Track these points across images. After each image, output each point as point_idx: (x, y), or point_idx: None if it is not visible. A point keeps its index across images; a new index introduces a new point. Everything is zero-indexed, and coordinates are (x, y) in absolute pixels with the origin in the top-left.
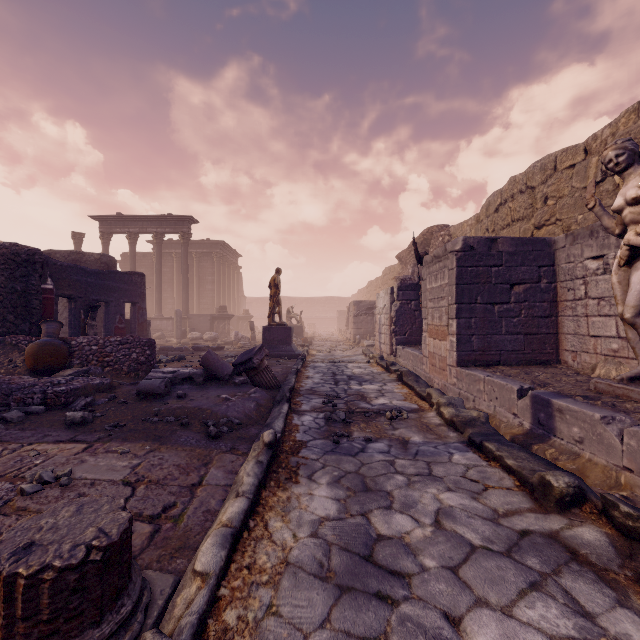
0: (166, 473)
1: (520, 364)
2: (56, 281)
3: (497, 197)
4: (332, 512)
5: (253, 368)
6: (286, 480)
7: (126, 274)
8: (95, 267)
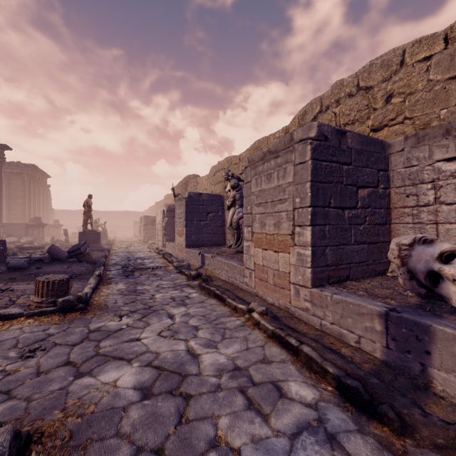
0: None
1: (211, 246)
2: None
3: (214, 169)
4: (124, 288)
5: (80, 253)
6: (107, 284)
7: None
8: None
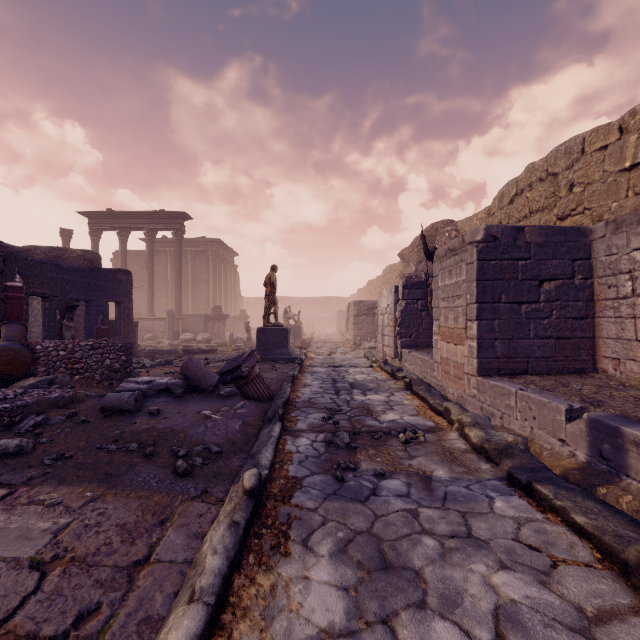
0: (101, 541)
1: (551, 373)
2: (26, 278)
3: (512, 187)
4: (338, 617)
5: (242, 377)
6: (271, 550)
7: (110, 271)
8: (78, 264)
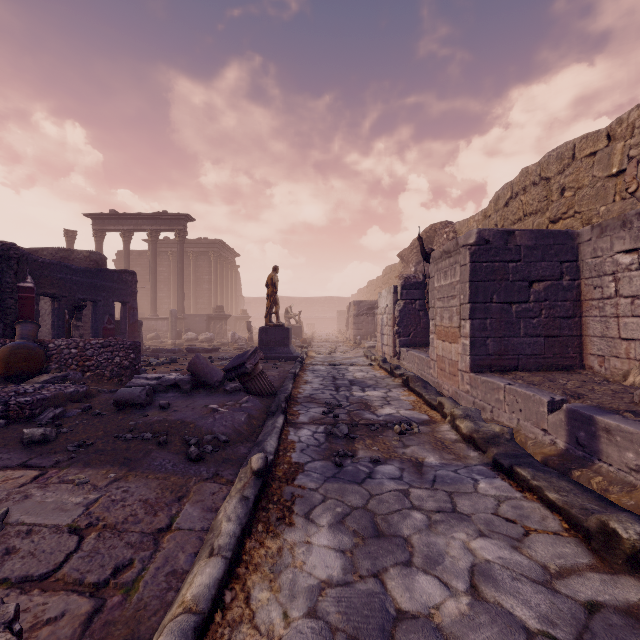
0: (128, 513)
1: (540, 369)
2: (37, 279)
3: (507, 190)
4: (335, 572)
5: (246, 373)
6: (277, 521)
7: (116, 272)
8: (84, 265)
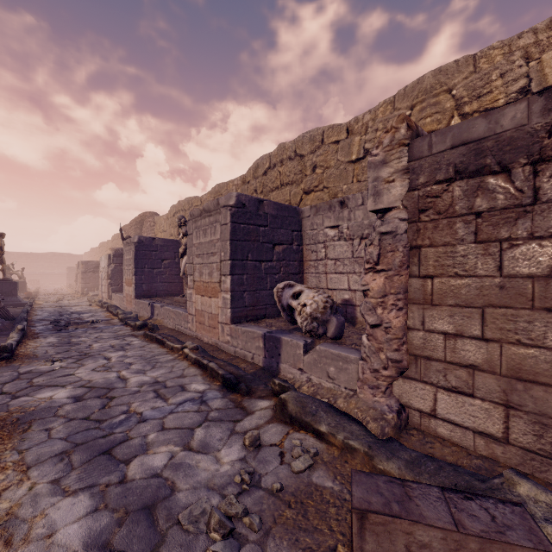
0: None
1: (167, 296)
2: None
3: (174, 209)
4: (56, 341)
5: None
6: (33, 339)
7: None
8: None
